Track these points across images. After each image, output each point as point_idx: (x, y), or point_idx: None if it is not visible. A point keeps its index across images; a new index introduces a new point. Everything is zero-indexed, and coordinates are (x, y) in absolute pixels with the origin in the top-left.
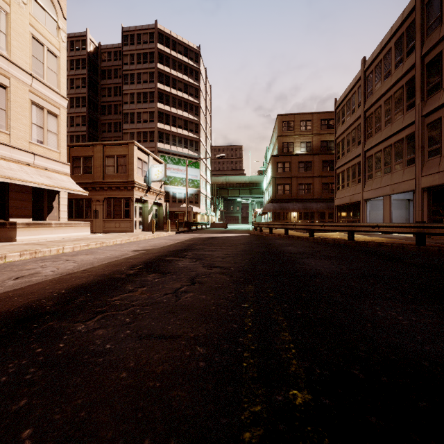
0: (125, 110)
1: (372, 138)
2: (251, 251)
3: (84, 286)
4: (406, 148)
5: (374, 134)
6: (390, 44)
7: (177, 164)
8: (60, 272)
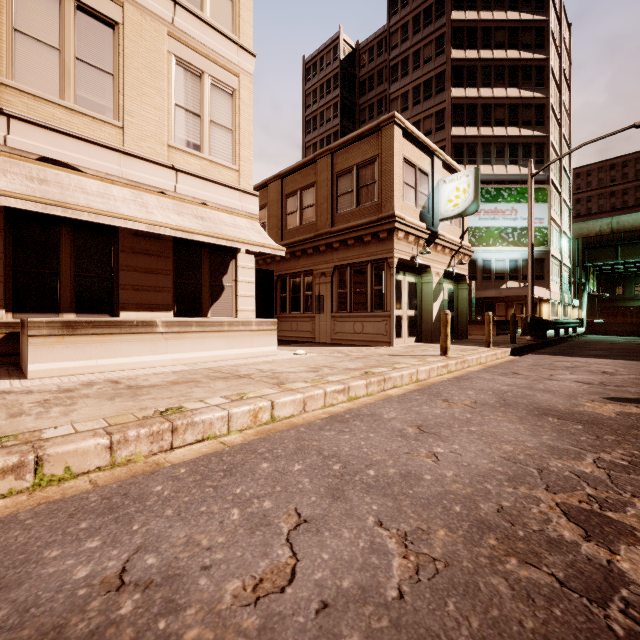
0: None
1: None
2: None
3: None
4: None
5: None
6: None
7: (494, 199)
8: None
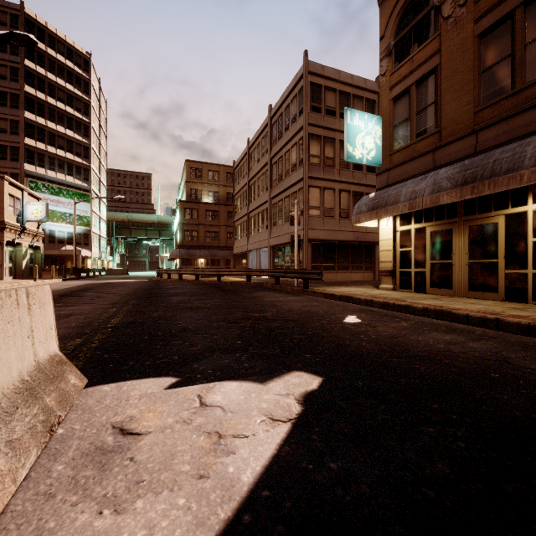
0: None
1: (252, 204)
2: (140, 288)
3: None
4: (266, 217)
5: (253, 201)
6: (260, 139)
7: (58, 194)
8: None
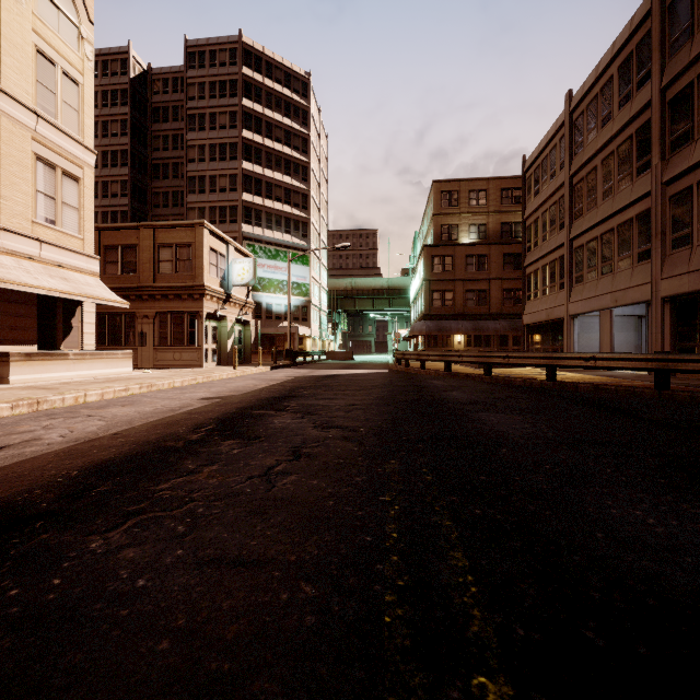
0: (190, 172)
1: (583, 218)
2: (392, 399)
3: (113, 464)
4: (636, 235)
5: (586, 212)
6: (612, 70)
7: (274, 258)
8: (74, 437)
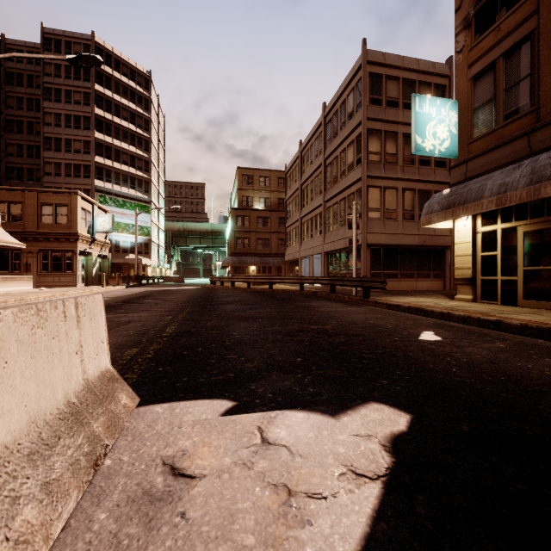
0: (47, 133)
1: (305, 208)
2: (194, 296)
3: None
4: (319, 222)
5: (306, 205)
6: (313, 140)
7: (122, 207)
8: None
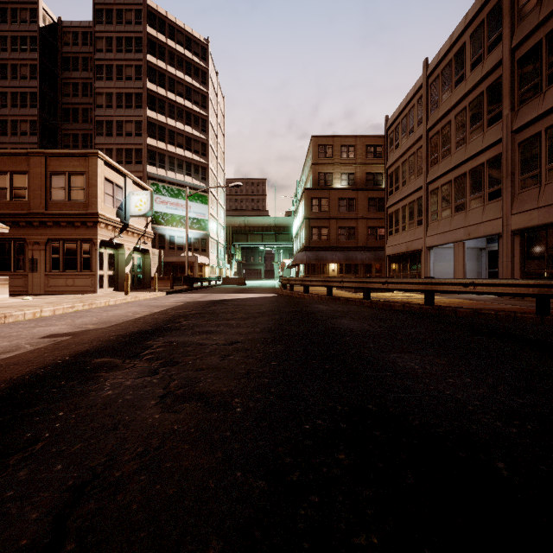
0: (98, 117)
1: (438, 165)
2: (281, 332)
3: None
4: (487, 177)
5: (441, 160)
6: (464, 38)
7: (177, 196)
8: None
